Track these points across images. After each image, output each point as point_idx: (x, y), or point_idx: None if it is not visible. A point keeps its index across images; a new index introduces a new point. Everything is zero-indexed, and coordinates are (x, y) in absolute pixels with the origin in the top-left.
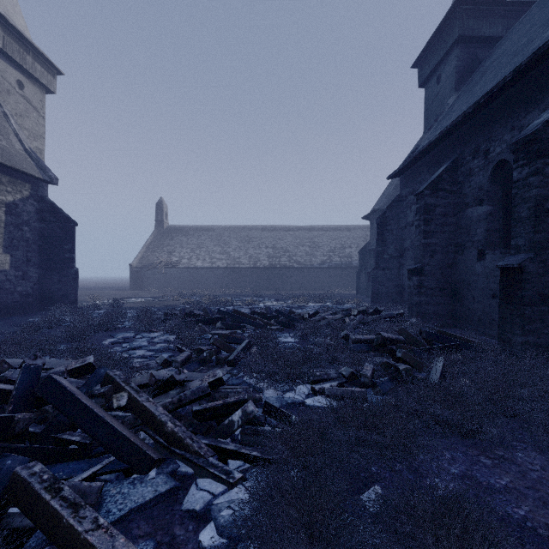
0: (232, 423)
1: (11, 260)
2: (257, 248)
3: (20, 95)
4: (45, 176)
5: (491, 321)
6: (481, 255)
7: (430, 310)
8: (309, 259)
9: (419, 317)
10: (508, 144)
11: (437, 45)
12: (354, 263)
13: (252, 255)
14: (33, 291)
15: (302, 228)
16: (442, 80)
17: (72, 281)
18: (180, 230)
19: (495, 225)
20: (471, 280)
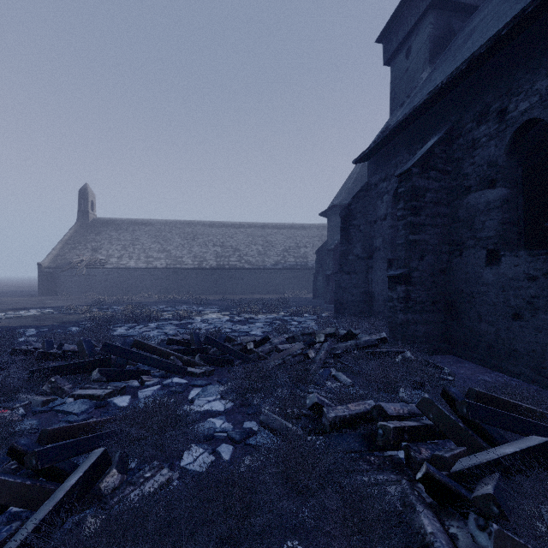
0: None
1: None
2: (203, 246)
3: None
4: None
5: (511, 351)
6: (493, 257)
7: (419, 332)
8: (261, 259)
9: (405, 342)
10: (542, 95)
11: (406, 13)
12: (310, 264)
13: (197, 254)
14: None
15: (254, 225)
16: (412, 53)
17: None
18: (110, 223)
19: (512, 215)
20: (475, 291)
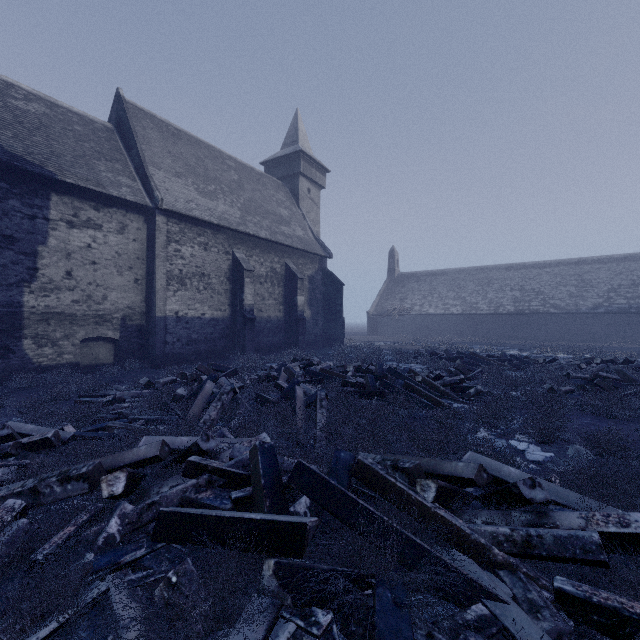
0: (470, 393)
1: (311, 313)
2: (499, 291)
3: (308, 198)
4: (326, 253)
5: None
6: None
7: None
8: (573, 302)
9: None
10: None
11: None
12: None
13: (492, 299)
14: (320, 333)
15: (564, 263)
16: None
17: (341, 327)
18: (411, 276)
19: None
20: None
